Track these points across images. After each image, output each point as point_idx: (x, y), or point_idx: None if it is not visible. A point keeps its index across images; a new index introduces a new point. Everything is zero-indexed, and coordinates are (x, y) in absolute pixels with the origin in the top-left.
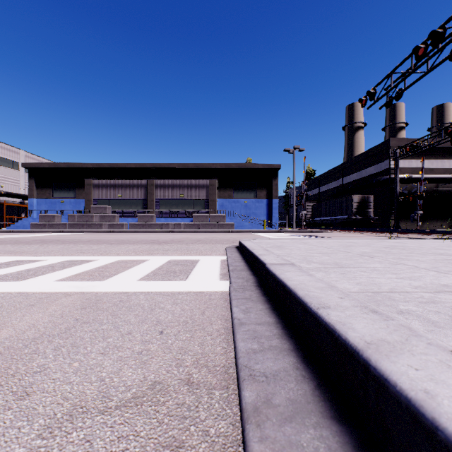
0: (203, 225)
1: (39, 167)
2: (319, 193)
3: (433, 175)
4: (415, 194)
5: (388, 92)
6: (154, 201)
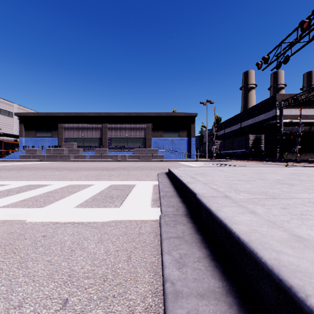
0: (142, 156)
1: (26, 115)
2: (224, 133)
3: (308, 120)
4: (295, 134)
5: (279, 57)
6: (107, 139)
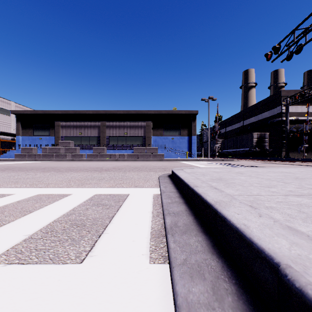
0: (141, 155)
1: (23, 114)
2: (225, 132)
3: None
4: (302, 132)
5: (292, 46)
6: (105, 138)
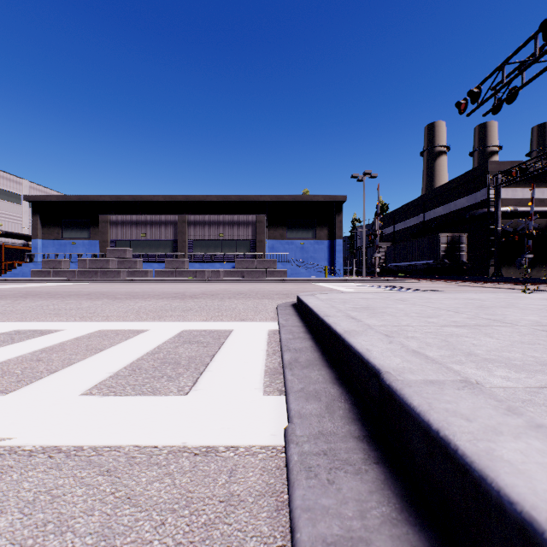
0: (248, 273)
1: (45, 201)
2: (394, 232)
3: (545, 208)
4: (522, 232)
5: (499, 90)
6: (186, 242)
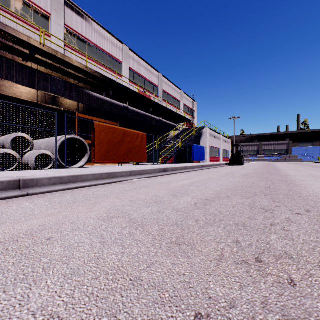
0: (287, 159)
1: None
2: None
3: None
4: None
5: None
6: (262, 150)
